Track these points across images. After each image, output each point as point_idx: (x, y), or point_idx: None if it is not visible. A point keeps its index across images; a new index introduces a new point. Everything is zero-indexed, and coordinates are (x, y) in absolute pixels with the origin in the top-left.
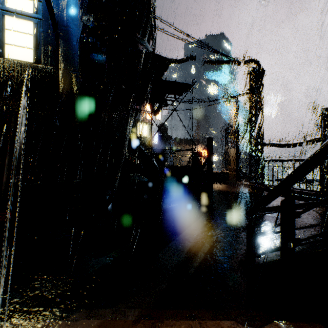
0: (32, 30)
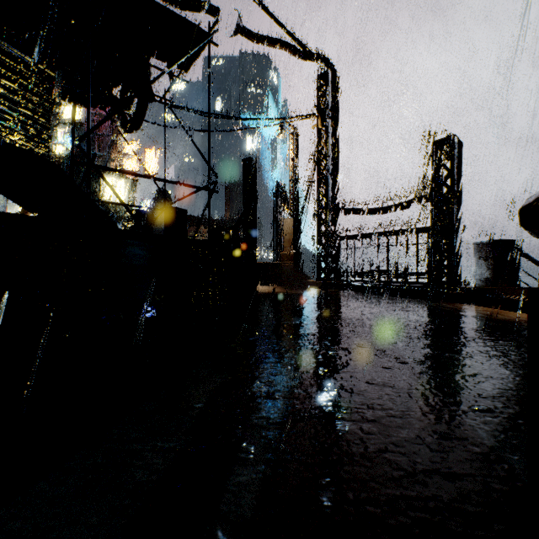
0: None
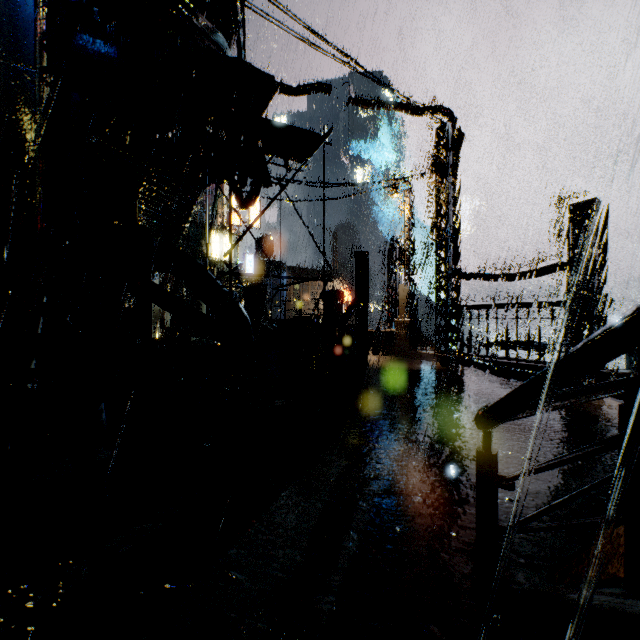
0: None
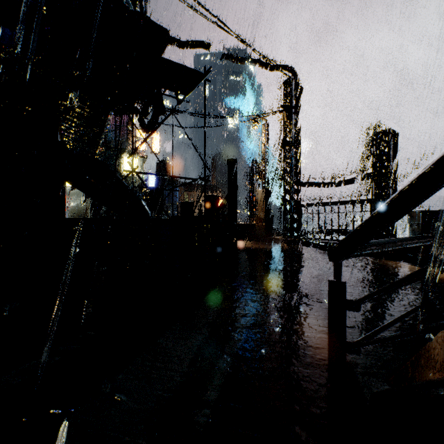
0: None
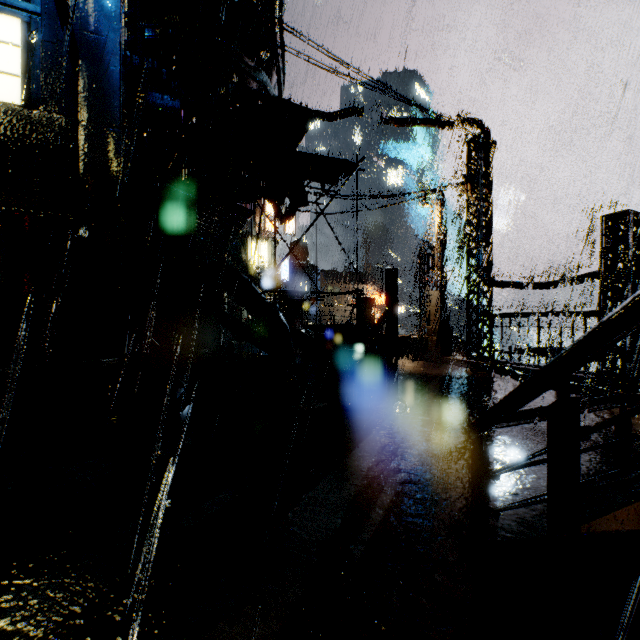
0: (19, 36)
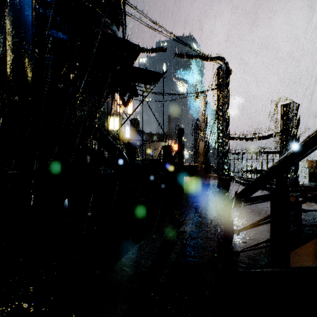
0: None
